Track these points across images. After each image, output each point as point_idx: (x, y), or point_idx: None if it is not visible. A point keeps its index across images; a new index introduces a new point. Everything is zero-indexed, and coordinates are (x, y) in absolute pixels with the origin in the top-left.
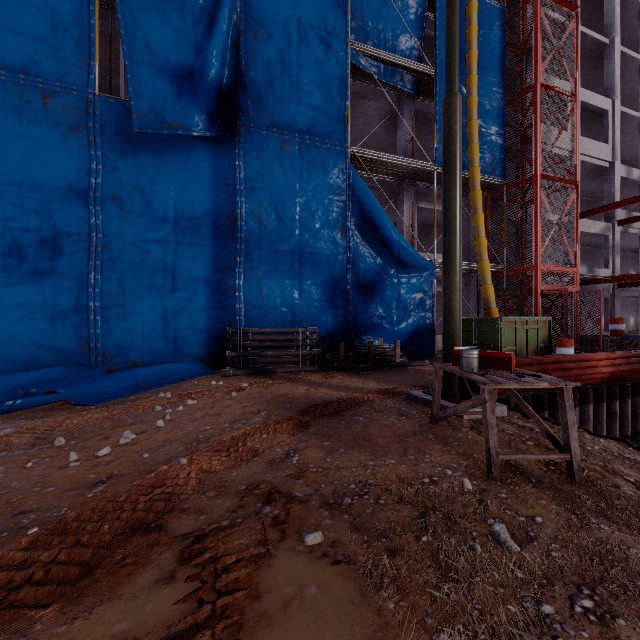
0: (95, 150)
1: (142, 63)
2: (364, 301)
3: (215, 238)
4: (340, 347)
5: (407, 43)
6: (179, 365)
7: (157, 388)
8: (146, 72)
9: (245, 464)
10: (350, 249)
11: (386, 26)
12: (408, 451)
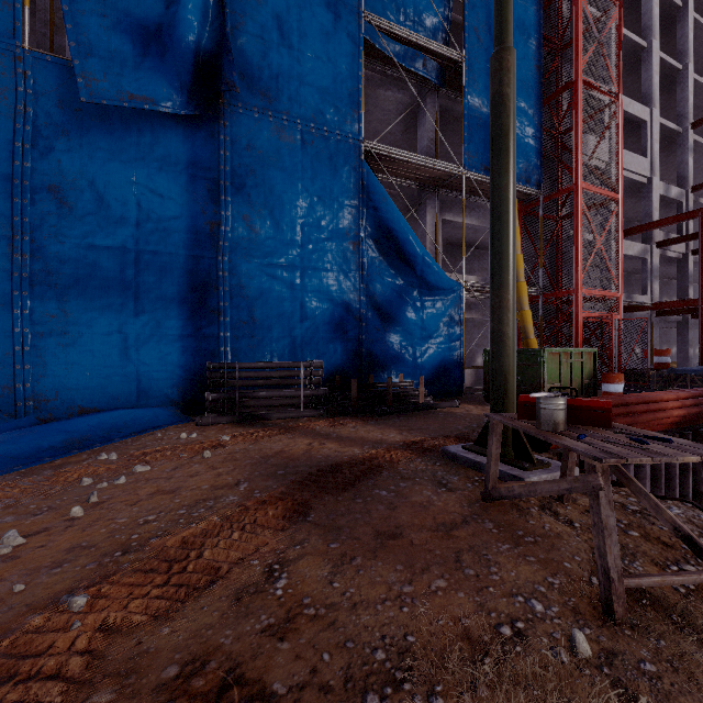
0: (24, 123)
1: (90, 11)
2: (381, 329)
3: (192, 247)
4: (352, 385)
5: (431, 22)
6: (140, 411)
7: (101, 446)
8: (96, 23)
9: (192, 602)
10: (364, 265)
11: None
12: (462, 558)
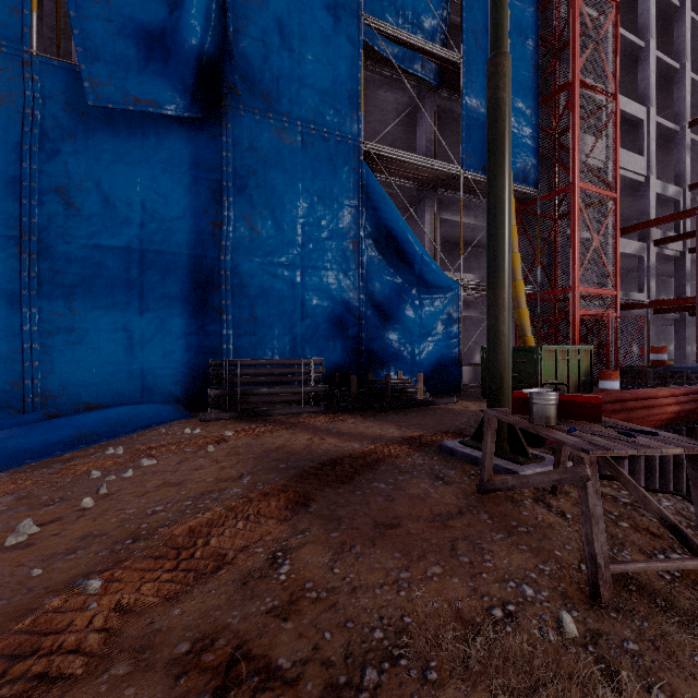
0: (32, 126)
1: (96, 16)
2: (380, 326)
3: (195, 246)
4: (352, 382)
5: (430, 24)
6: (144, 407)
7: (107, 440)
8: (101, 28)
9: (200, 586)
10: (363, 264)
11: (405, 2)
12: (457, 547)
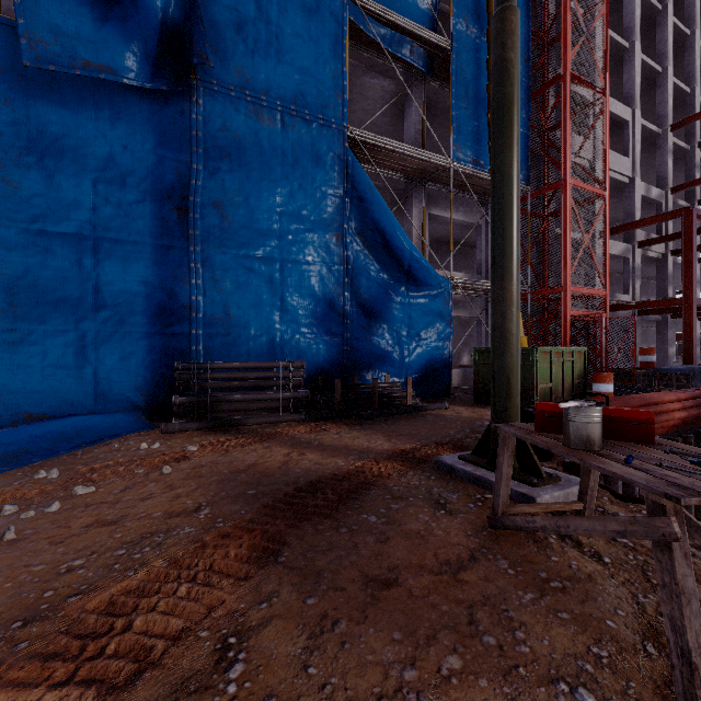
0: None
1: None
2: (366, 326)
3: (159, 235)
4: (336, 387)
5: (418, 7)
6: (96, 418)
7: (42, 460)
8: None
9: None
10: (348, 259)
11: None
12: (477, 617)
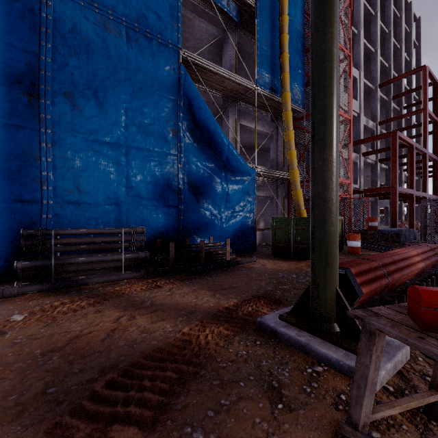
0: None
1: None
2: (195, 201)
3: (8, 115)
4: (170, 248)
5: None
6: None
7: None
8: None
9: None
10: (182, 149)
11: None
12: None
